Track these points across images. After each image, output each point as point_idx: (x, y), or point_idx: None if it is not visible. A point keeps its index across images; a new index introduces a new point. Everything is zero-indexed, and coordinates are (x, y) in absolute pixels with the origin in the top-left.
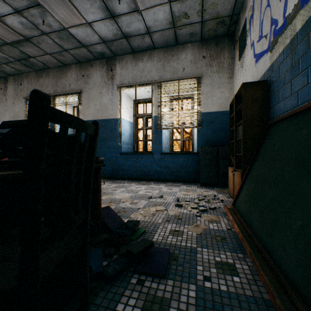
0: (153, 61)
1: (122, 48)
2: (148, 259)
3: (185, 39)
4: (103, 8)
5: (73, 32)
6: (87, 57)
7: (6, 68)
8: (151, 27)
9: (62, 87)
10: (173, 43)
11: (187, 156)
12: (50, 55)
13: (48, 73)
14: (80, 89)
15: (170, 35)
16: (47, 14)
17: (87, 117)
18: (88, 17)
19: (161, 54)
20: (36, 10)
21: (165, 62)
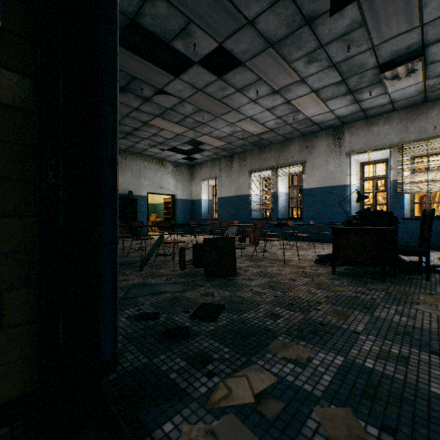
0: (391, 124)
1: (355, 118)
2: (439, 271)
3: (438, 97)
4: (350, 100)
5: (312, 118)
6: (313, 131)
7: (237, 150)
8: (395, 99)
9: (284, 159)
10: (419, 103)
11: (439, 221)
12: (280, 135)
13: (270, 148)
14: (304, 159)
15: (418, 98)
16: (300, 114)
17: (311, 185)
18: (333, 107)
19: (402, 115)
20: (293, 114)
21: (407, 123)
